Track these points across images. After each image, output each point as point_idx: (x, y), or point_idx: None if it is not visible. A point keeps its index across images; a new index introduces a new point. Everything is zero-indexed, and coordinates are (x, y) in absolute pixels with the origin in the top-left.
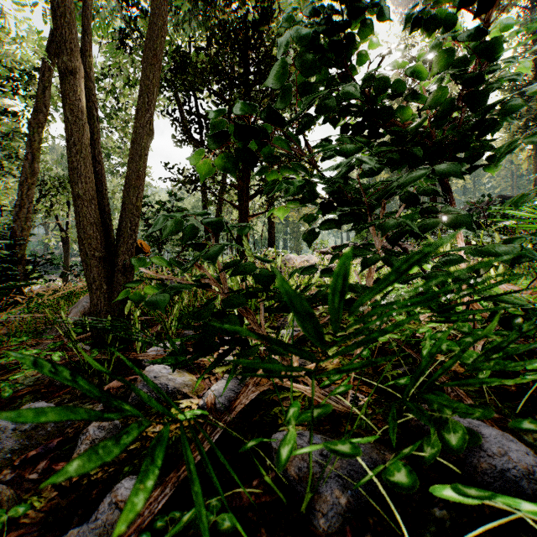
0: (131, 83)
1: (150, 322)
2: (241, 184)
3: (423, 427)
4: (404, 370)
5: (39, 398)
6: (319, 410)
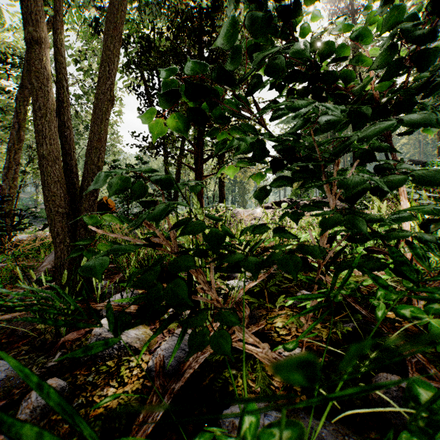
0: None
1: (115, 269)
2: (196, 149)
3: (388, 403)
4: (352, 326)
5: None
6: (286, 433)
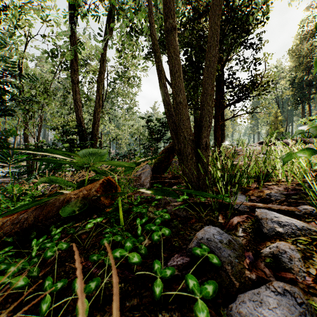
0: (134, 55)
1: None
2: (215, 101)
3: None
4: None
5: (182, 223)
6: None
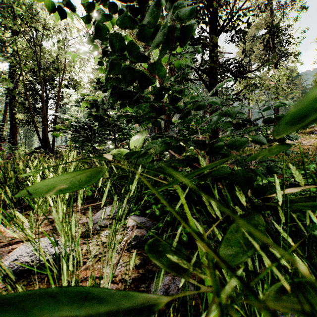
0: None
1: None
2: None
3: None
4: None
5: None
6: None
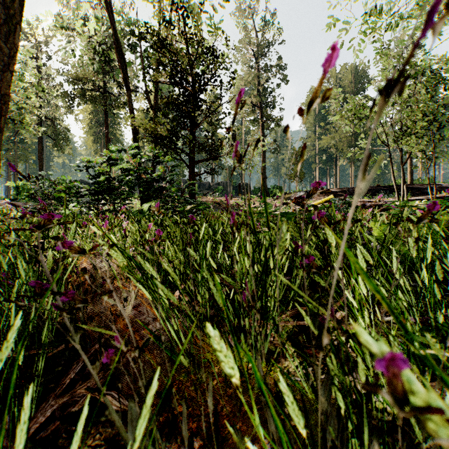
0: None
1: None
2: None
3: None
4: None
5: None
6: None
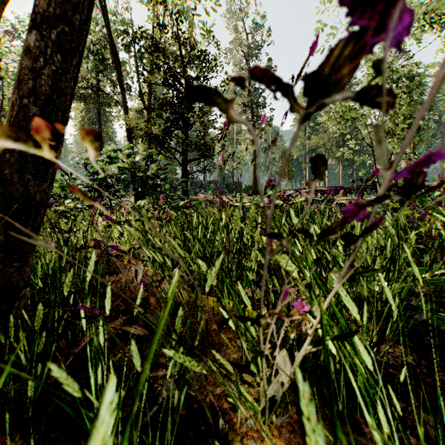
0: None
1: None
2: None
3: None
4: None
5: None
6: None
